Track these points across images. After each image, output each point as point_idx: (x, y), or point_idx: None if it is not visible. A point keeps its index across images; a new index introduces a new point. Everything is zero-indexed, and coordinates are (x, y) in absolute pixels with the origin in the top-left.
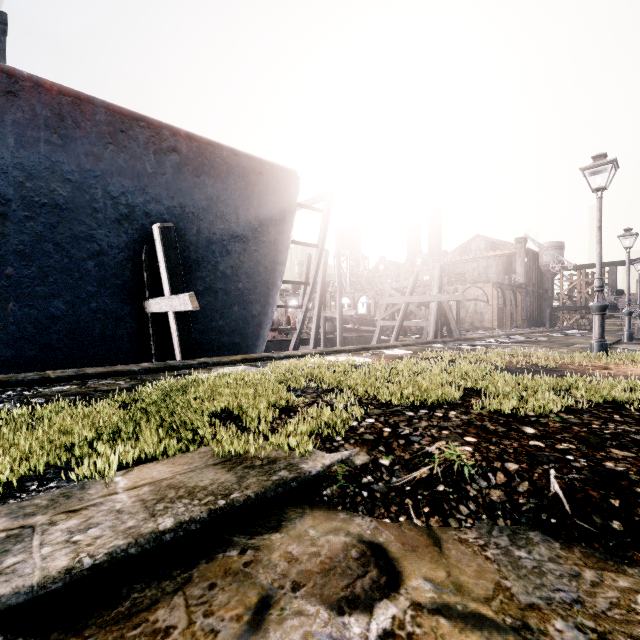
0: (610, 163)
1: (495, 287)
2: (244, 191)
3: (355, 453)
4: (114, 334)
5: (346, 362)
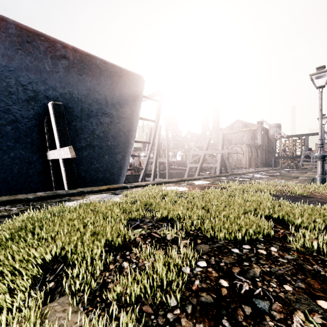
0: None
1: (247, 146)
2: (110, 86)
3: None
4: (27, 172)
5: (173, 192)
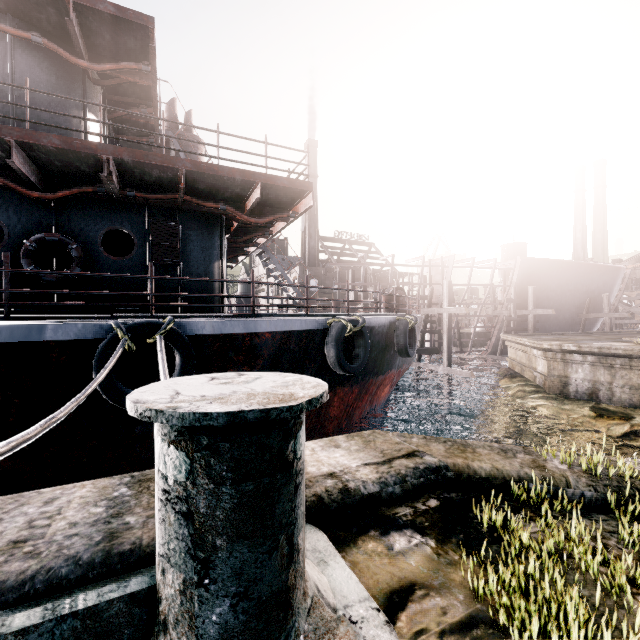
0: None
1: None
2: (610, 277)
3: None
4: (570, 324)
5: None
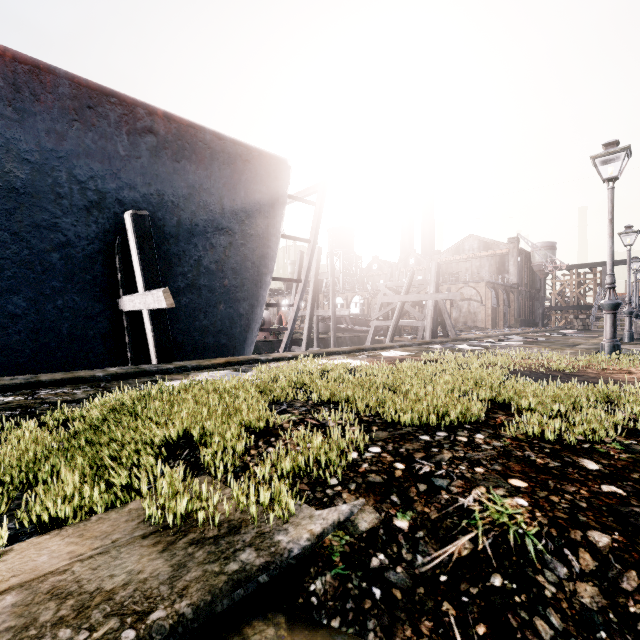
0: (623, 150)
1: (488, 287)
2: (229, 179)
3: (358, 508)
4: (84, 335)
5: (341, 366)
